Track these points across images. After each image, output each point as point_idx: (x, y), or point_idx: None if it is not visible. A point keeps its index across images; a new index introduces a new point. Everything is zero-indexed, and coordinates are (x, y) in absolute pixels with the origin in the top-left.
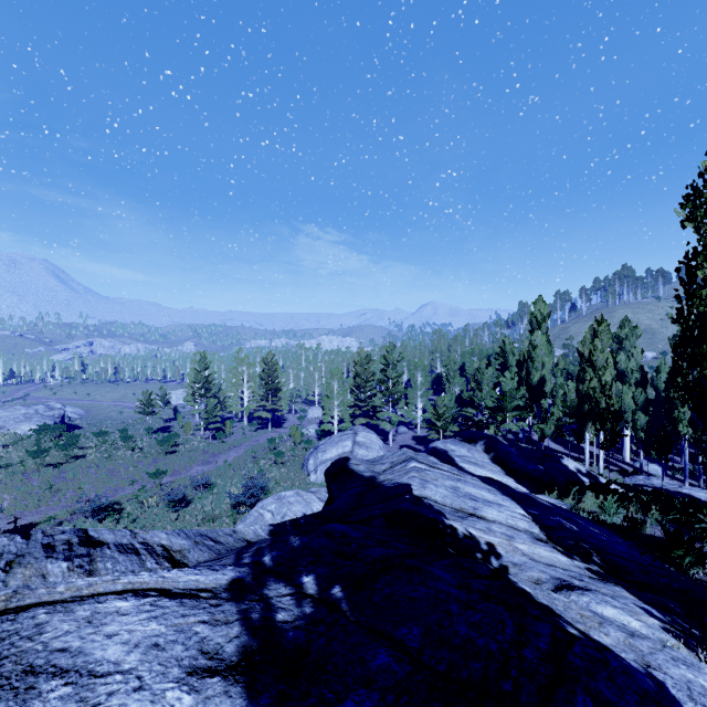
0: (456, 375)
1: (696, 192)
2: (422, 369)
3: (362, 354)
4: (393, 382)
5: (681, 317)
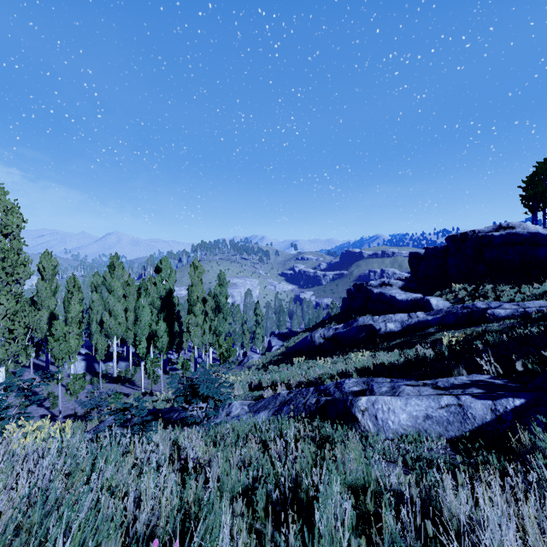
0: None
1: None
2: None
3: None
4: None
5: None
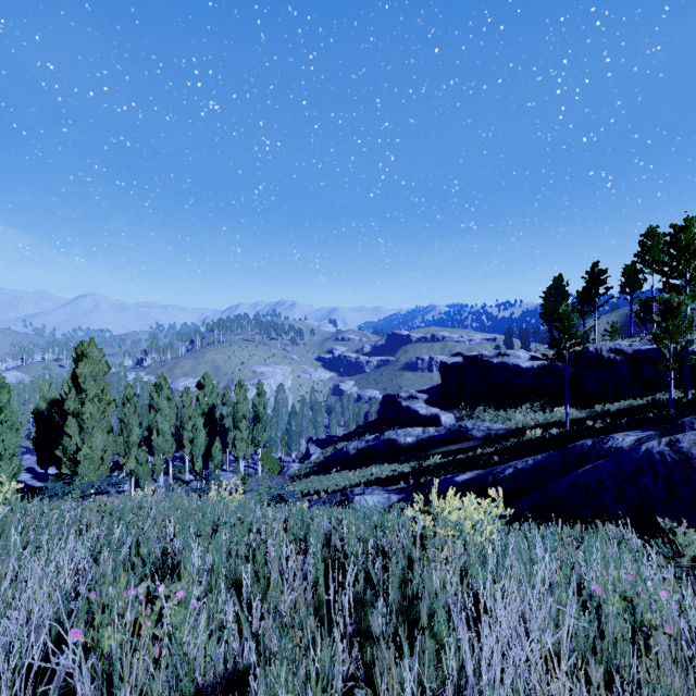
0: None
1: None
2: None
3: None
4: None
5: None
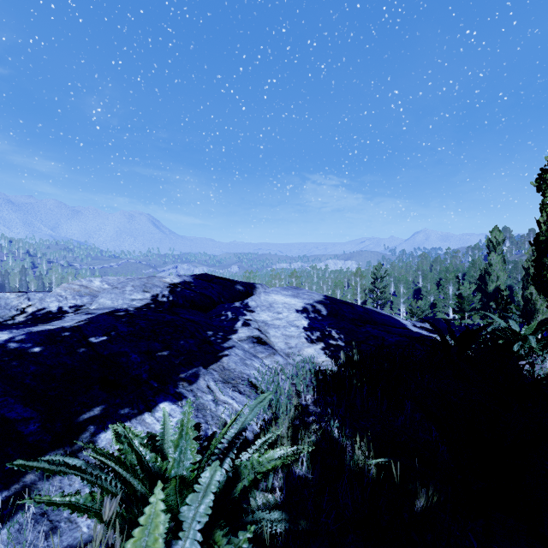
0: (433, 287)
1: (543, 173)
2: (404, 282)
3: (358, 271)
4: (380, 291)
5: (536, 243)
